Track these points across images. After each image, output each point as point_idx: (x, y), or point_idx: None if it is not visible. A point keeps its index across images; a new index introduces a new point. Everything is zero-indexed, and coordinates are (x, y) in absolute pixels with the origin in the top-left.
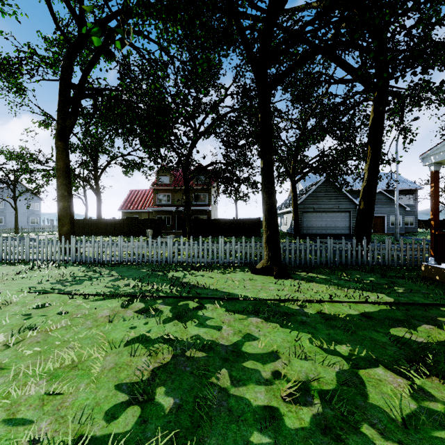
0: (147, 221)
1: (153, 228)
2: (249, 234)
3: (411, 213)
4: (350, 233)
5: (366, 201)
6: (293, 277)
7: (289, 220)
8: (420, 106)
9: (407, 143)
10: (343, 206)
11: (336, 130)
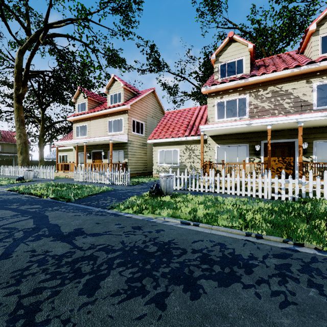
0: (3, 161)
1: (7, 165)
2: None
3: None
4: None
5: None
6: None
7: None
8: None
9: None
10: None
11: None
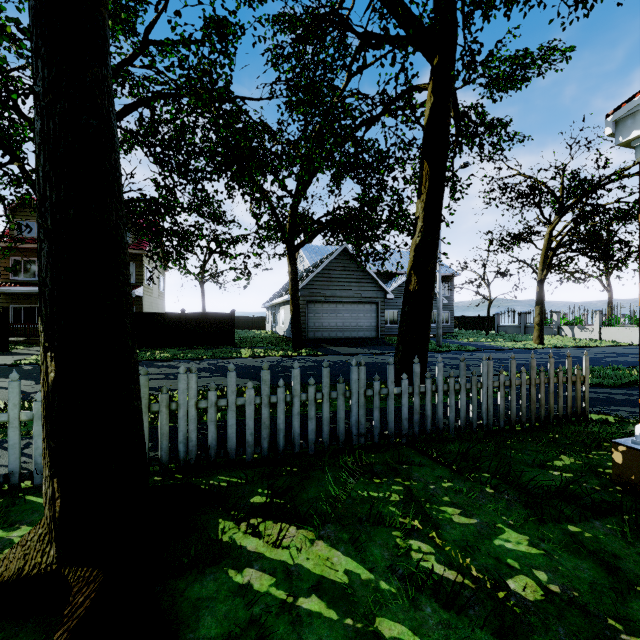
0: None
1: None
2: (215, 342)
3: (447, 308)
4: (378, 336)
5: (420, 274)
6: (185, 629)
7: (288, 315)
8: (474, 142)
9: (458, 198)
10: (367, 294)
11: (358, 167)
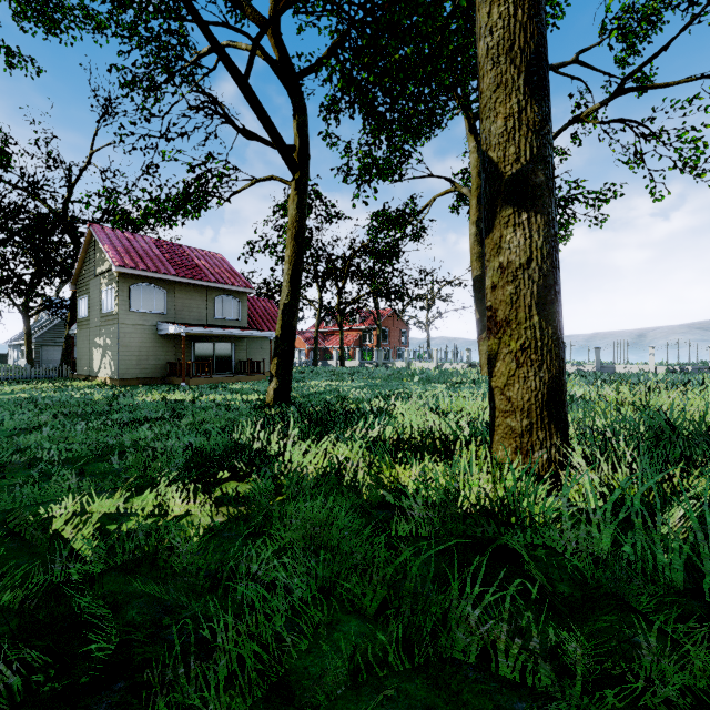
0: None
1: None
2: None
3: None
4: None
5: (67, 344)
6: None
7: None
8: None
9: None
10: None
11: None
